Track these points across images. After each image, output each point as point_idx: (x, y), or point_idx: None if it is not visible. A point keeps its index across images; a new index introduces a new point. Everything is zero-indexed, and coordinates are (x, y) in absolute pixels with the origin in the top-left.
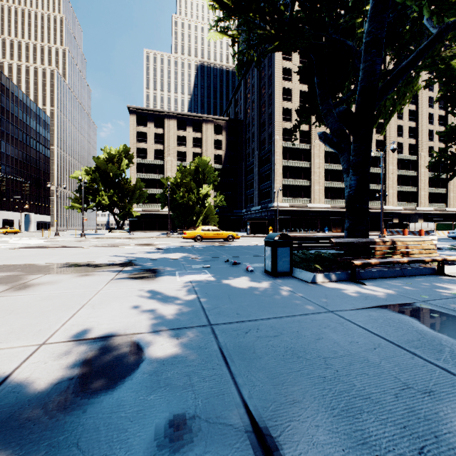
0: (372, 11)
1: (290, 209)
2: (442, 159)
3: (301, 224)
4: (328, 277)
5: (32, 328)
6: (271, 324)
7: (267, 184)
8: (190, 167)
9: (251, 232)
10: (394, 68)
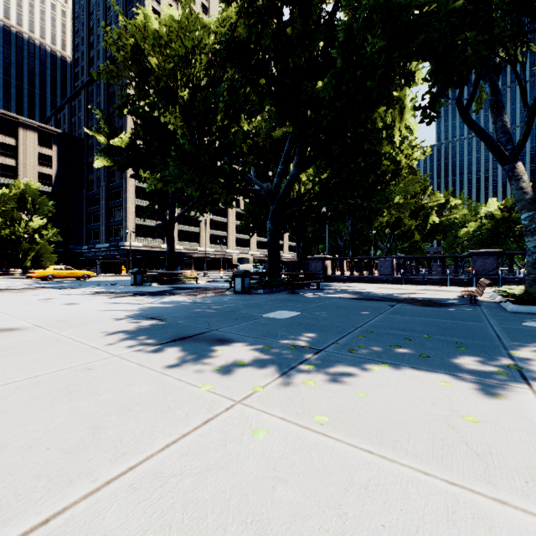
0: (172, 193)
1: (144, 249)
2: (244, 224)
3: (155, 264)
4: (156, 284)
5: (71, 293)
6: (137, 289)
7: (118, 221)
8: (11, 192)
9: (101, 272)
10: (192, 196)
